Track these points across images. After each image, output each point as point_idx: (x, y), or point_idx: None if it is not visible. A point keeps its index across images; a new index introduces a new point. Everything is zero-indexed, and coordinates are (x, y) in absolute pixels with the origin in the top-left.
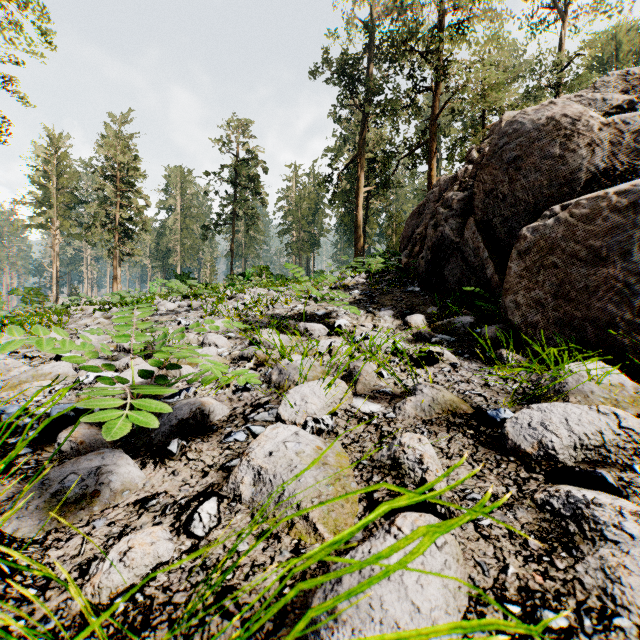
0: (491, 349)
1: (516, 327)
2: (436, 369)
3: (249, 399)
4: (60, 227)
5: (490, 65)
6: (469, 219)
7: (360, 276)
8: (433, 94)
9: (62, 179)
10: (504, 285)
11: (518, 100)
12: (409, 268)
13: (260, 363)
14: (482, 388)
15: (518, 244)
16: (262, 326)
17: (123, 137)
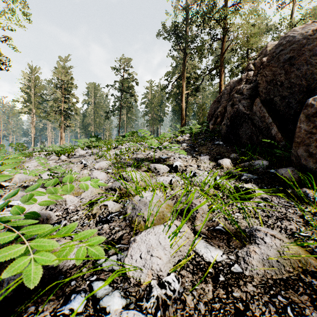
0: (299, 189)
1: (310, 170)
2: (253, 203)
3: (106, 232)
4: (35, 113)
5: (252, 25)
6: (256, 99)
7: (186, 135)
8: (222, 41)
9: (36, 89)
10: (293, 139)
11: (265, 45)
12: (214, 131)
13: (121, 195)
14: (305, 228)
15: (305, 110)
16: (129, 165)
17: (66, 68)
